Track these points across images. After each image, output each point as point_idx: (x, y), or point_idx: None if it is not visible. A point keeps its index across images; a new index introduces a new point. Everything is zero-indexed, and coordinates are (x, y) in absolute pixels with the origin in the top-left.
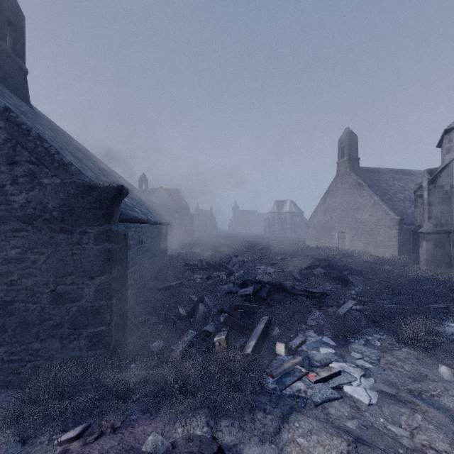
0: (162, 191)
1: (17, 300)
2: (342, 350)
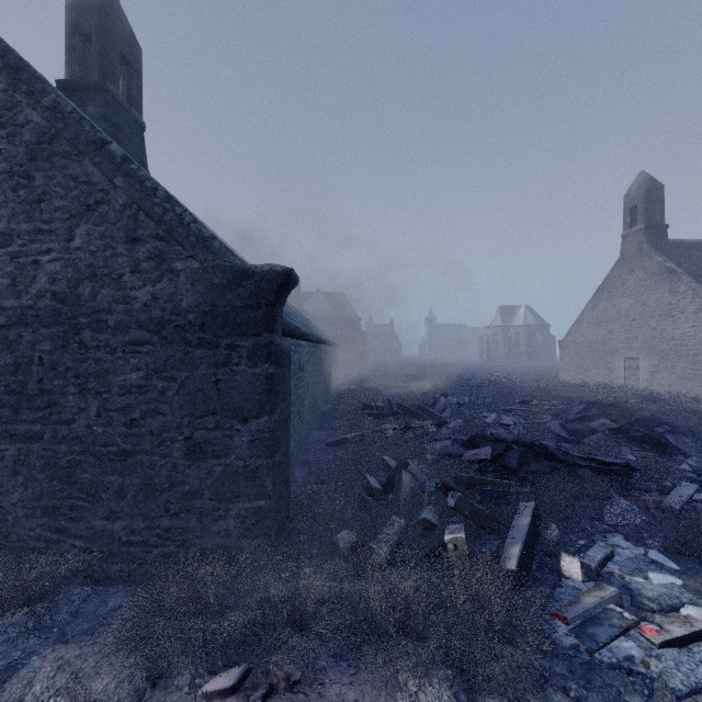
0: (320, 296)
1: (139, 450)
2: (698, 581)
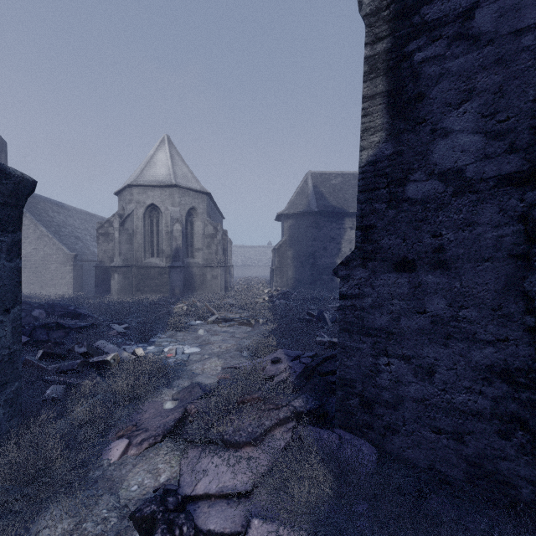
0: None
1: None
2: (155, 345)
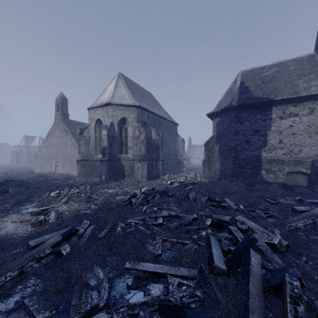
0: None
1: None
2: None
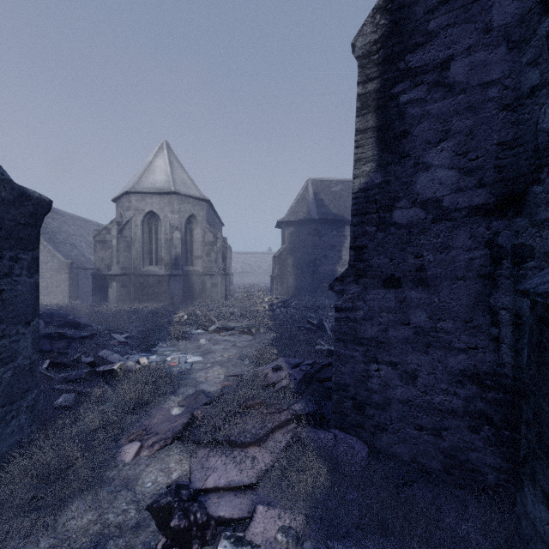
0: None
1: None
2: (157, 354)
